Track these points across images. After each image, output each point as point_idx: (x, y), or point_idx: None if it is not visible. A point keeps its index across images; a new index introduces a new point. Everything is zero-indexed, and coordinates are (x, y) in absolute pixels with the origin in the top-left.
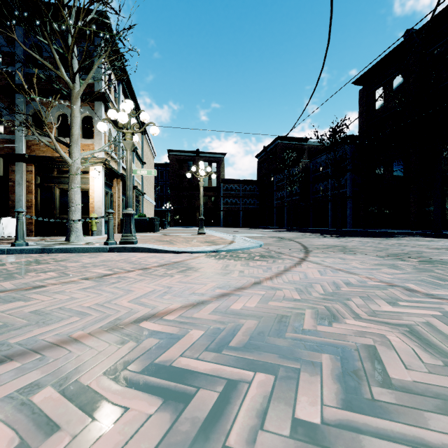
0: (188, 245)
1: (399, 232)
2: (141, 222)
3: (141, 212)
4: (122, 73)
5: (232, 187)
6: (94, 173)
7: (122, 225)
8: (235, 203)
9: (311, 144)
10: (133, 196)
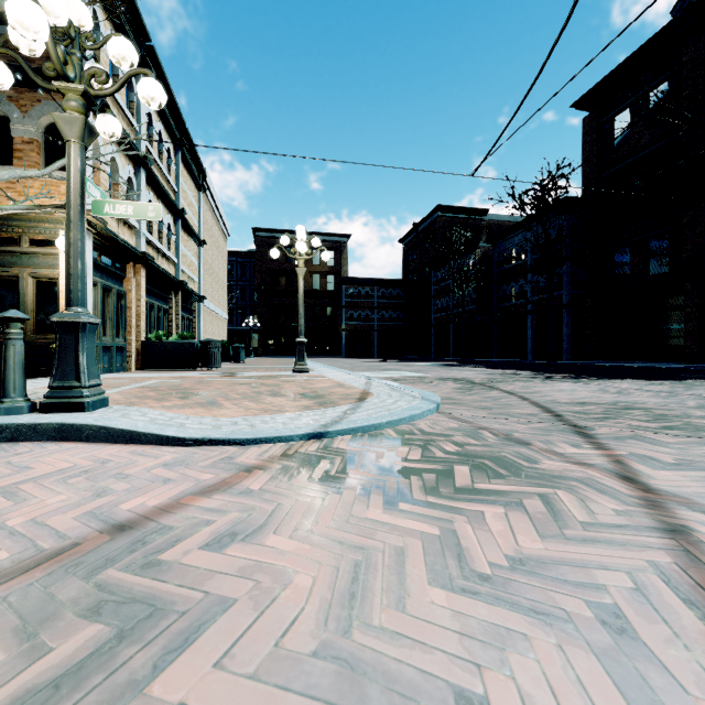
0: (254, 406)
1: (677, 368)
2: (183, 350)
3: (196, 331)
4: (148, 57)
5: (361, 291)
6: (61, 241)
7: (144, 355)
8: (366, 318)
9: (493, 219)
10: (177, 300)
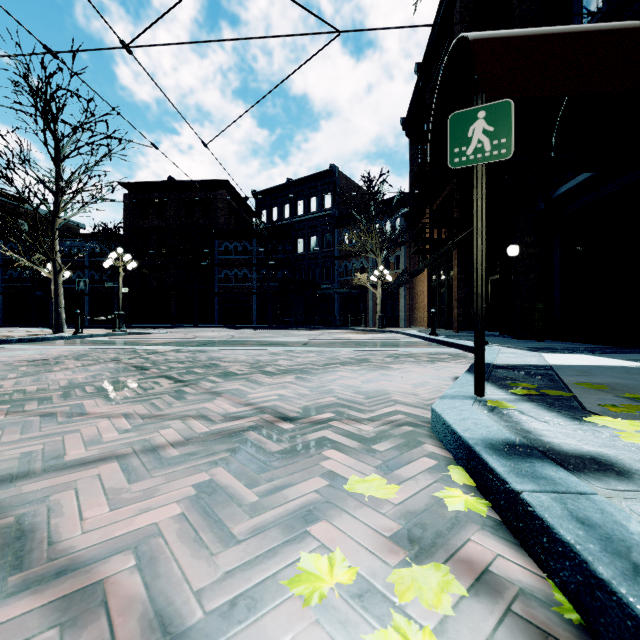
0: None
1: (175, 326)
2: None
3: None
4: None
5: None
6: None
7: None
8: None
9: (31, 209)
10: None
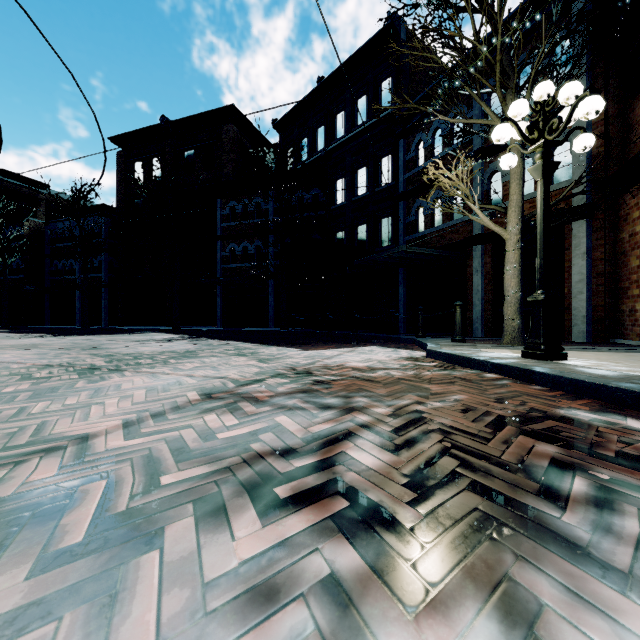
0: None
1: (146, 329)
2: None
3: None
4: None
5: None
6: None
7: None
8: None
9: (54, 195)
10: None
